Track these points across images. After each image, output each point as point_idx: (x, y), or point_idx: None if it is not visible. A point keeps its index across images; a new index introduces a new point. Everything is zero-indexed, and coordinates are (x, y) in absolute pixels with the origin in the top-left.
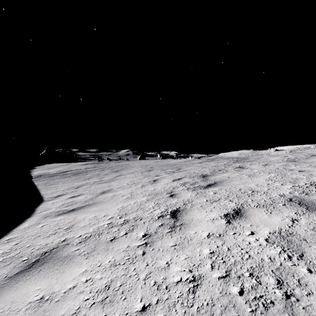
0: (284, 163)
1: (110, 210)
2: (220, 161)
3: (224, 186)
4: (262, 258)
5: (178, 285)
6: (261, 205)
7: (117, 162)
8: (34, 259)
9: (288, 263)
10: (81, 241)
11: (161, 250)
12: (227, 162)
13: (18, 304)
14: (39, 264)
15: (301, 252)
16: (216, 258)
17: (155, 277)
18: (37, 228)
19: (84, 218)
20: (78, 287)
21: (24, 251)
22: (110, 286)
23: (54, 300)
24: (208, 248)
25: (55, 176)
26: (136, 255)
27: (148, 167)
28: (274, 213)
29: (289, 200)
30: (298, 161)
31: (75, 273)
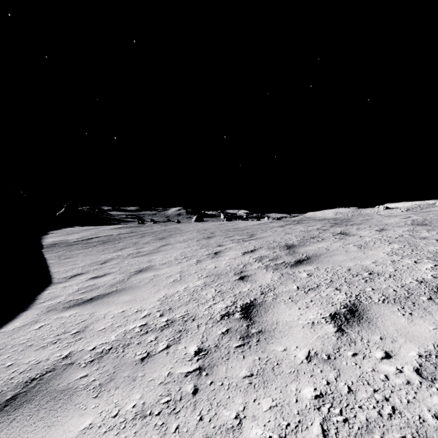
0: (410, 228)
1: (147, 301)
2: (311, 224)
3: (323, 264)
4: (420, 417)
5: None
6: (390, 299)
7: (163, 225)
8: (10, 394)
9: None
10: (94, 359)
11: (225, 385)
12: (321, 226)
13: None
14: (15, 405)
15: None
16: (329, 410)
17: None
18: (31, 331)
19: (106, 314)
20: None
21: None
22: None
23: None
24: (311, 385)
25: (74, 244)
26: (181, 393)
27: (208, 233)
28: (417, 314)
29: (436, 291)
30: (431, 224)
31: (71, 431)
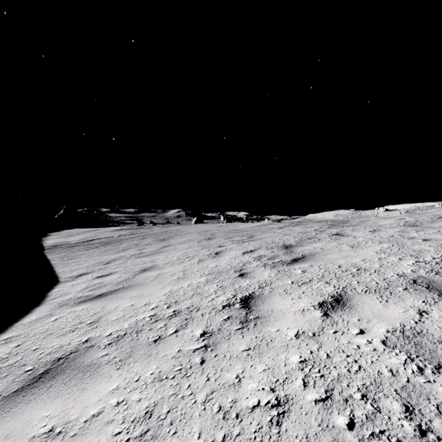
0: (401, 229)
1: (153, 296)
2: (310, 226)
3: (317, 262)
4: (379, 371)
5: (255, 412)
6: (372, 290)
7: (163, 226)
8: (42, 370)
9: (419, 379)
10: (112, 342)
11: (228, 357)
12: (319, 227)
13: (15, 440)
14: (49, 377)
15: (438, 362)
16: (310, 370)
17: (219, 398)
18: (48, 323)
19: (116, 307)
20: (106, 413)
21: (28, 357)
22: (153, 413)
23: (68, 434)
24: (298, 354)
25: (76, 246)
26: (191, 363)
27: (208, 234)
28: (391, 301)
29: (412, 282)
30: (421, 225)
31: (102, 392)
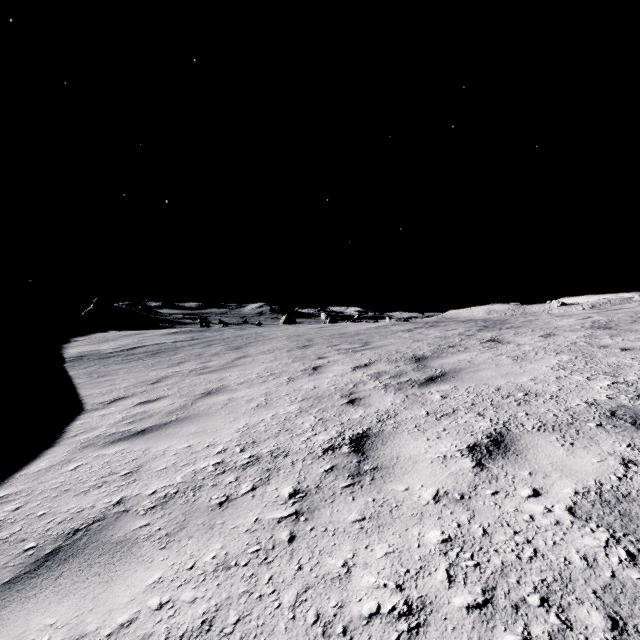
0: (587, 332)
1: (221, 433)
2: (451, 328)
3: (464, 382)
4: (566, 559)
5: (373, 625)
6: (548, 426)
7: (238, 328)
8: (49, 548)
9: (631, 573)
10: (156, 505)
11: (330, 531)
12: (465, 330)
13: None
14: (59, 559)
15: None
16: (458, 555)
17: (317, 600)
18: (64, 473)
19: (166, 450)
20: (141, 621)
21: (31, 527)
22: (214, 622)
23: None
24: (438, 529)
25: (111, 357)
26: (274, 541)
27: (303, 340)
28: (579, 444)
29: (609, 415)
30: (617, 327)
31: (137, 586)
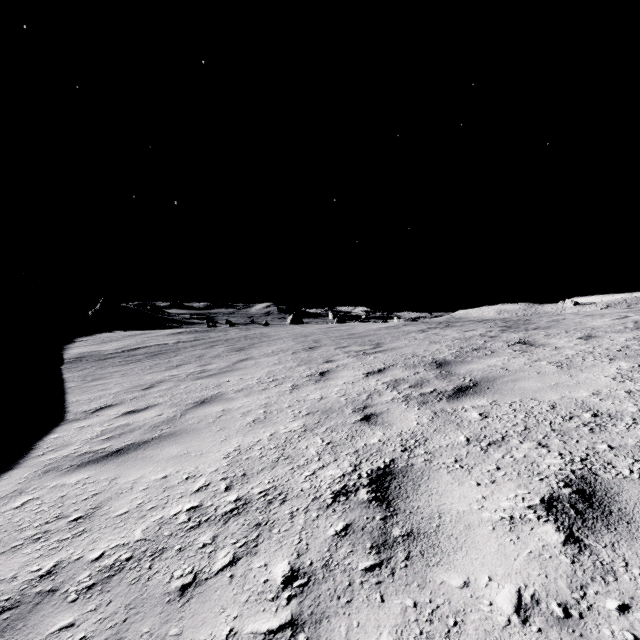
0: (636, 334)
1: (206, 458)
2: (469, 328)
3: (504, 395)
4: None
5: None
6: None
7: (244, 328)
8: None
9: None
10: (94, 583)
11: None
12: (486, 330)
13: None
14: None
15: None
16: None
17: None
18: (6, 512)
19: (135, 482)
20: None
21: None
22: None
23: None
24: None
25: (110, 358)
26: None
27: (309, 341)
28: None
29: None
30: None
31: None
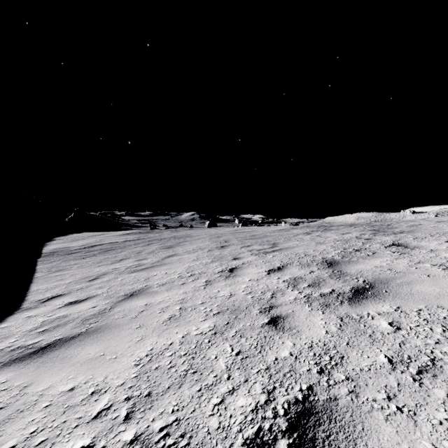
0: None
1: (118, 365)
2: (345, 231)
3: (406, 301)
4: None
5: None
6: None
7: (174, 231)
8: None
9: None
10: None
11: None
12: (360, 233)
13: None
14: None
15: None
16: None
17: None
18: None
19: (42, 395)
20: None
21: None
22: None
23: None
24: None
25: (74, 253)
26: None
27: (221, 241)
28: None
29: None
30: None
31: None
